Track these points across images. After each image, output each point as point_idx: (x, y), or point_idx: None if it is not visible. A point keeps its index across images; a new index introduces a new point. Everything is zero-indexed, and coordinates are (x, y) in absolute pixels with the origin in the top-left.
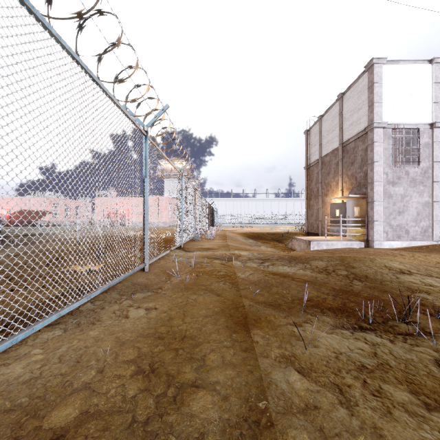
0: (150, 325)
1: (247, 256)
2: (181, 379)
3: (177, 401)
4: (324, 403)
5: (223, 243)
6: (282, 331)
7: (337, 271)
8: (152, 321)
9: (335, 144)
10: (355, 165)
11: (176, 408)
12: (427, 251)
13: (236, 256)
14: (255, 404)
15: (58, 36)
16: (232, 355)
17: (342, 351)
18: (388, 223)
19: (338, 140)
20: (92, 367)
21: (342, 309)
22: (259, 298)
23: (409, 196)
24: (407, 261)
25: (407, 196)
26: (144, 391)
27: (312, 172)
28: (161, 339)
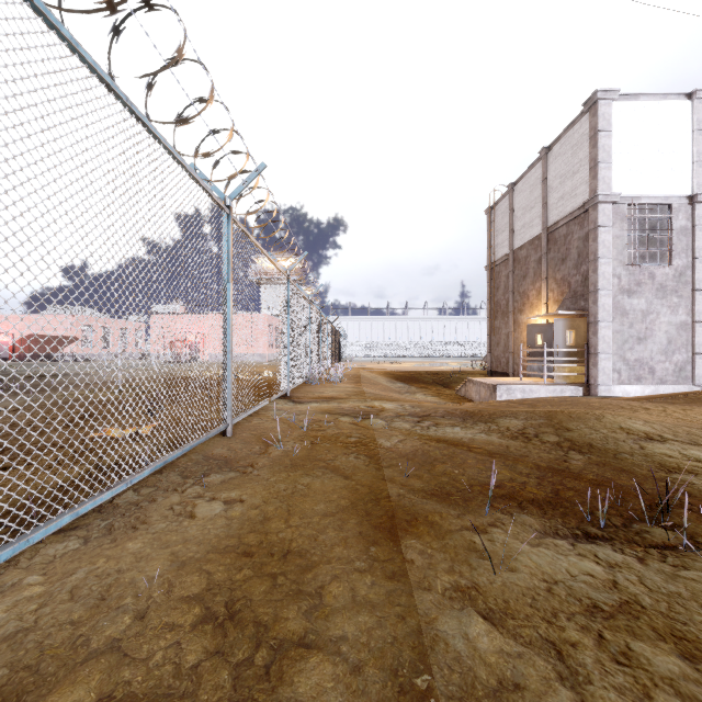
0: (231, 531)
1: (394, 411)
2: (281, 632)
3: (272, 676)
4: (532, 679)
5: (355, 389)
6: (455, 541)
7: (542, 437)
8: (235, 523)
9: (535, 229)
10: (568, 263)
11: (269, 689)
12: (685, 402)
13: (376, 411)
14: (409, 681)
15: (73, 40)
16: (369, 586)
17: (558, 579)
18: (622, 356)
19: (540, 223)
20: (126, 609)
21: (554, 502)
22: (414, 482)
23: (655, 314)
24: (655, 419)
25: (652, 314)
26: (213, 655)
27: (498, 275)
28: (249, 557)
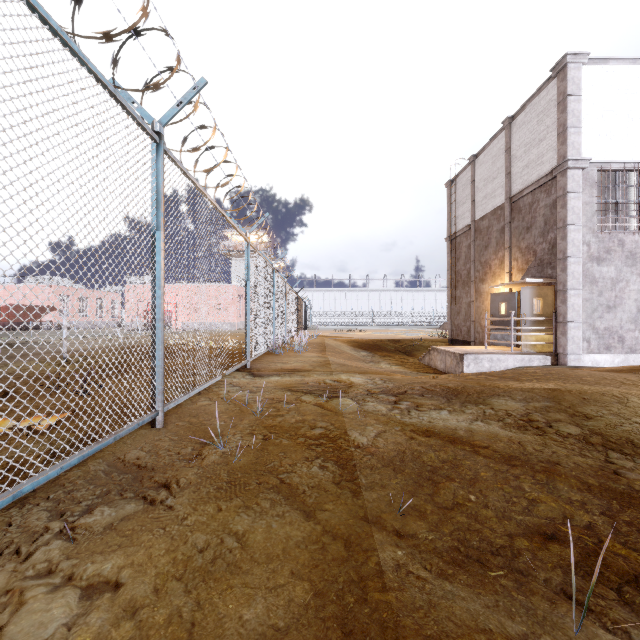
0: None
1: (364, 387)
2: None
3: None
4: None
5: (319, 359)
6: None
7: (558, 427)
8: None
9: (497, 199)
10: (534, 231)
11: None
12: None
13: (343, 387)
14: None
15: None
16: None
17: None
18: (591, 324)
19: (503, 193)
20: None
21: None
22: (416, 528)
23: (624, 282)
24: None
25: (621, 282)
26: None
27: (459, 246)
28: None
